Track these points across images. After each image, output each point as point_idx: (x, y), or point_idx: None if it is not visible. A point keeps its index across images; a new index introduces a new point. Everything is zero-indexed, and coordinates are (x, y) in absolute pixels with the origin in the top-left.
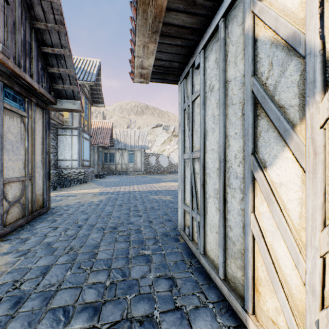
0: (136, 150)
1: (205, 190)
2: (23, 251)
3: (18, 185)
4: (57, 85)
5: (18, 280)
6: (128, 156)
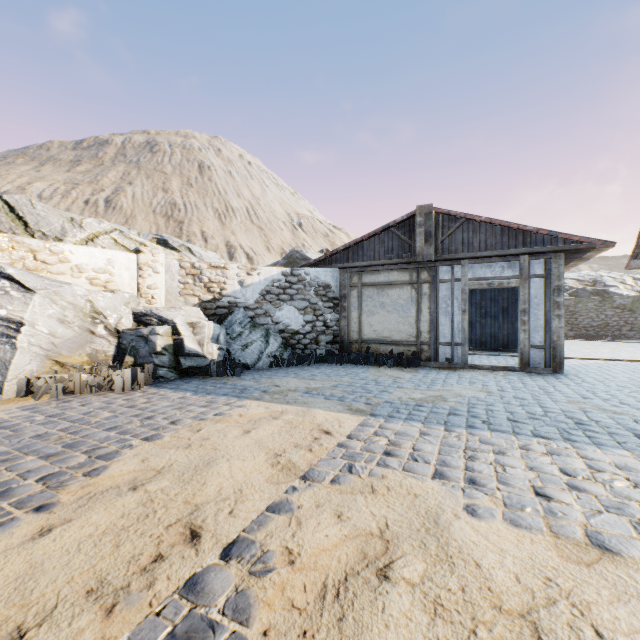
0: None
1: None
2: None
3: None
4: None
5: None
6: None
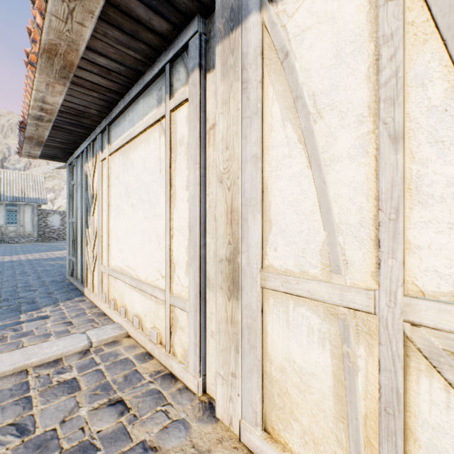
0: (24, 204)
1: (78, 242)
2: None
3: None
4: None
5: None
6: (7, 213)
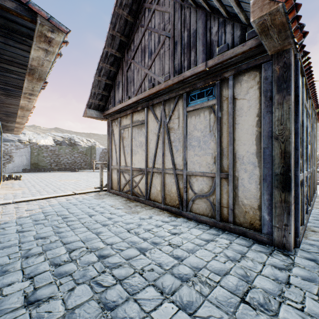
0: None
1: None
2: (145, 218)
3: (206, 181)
4: (240, 18)
5: (115, 214)
6: None
